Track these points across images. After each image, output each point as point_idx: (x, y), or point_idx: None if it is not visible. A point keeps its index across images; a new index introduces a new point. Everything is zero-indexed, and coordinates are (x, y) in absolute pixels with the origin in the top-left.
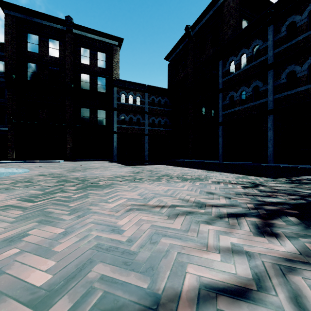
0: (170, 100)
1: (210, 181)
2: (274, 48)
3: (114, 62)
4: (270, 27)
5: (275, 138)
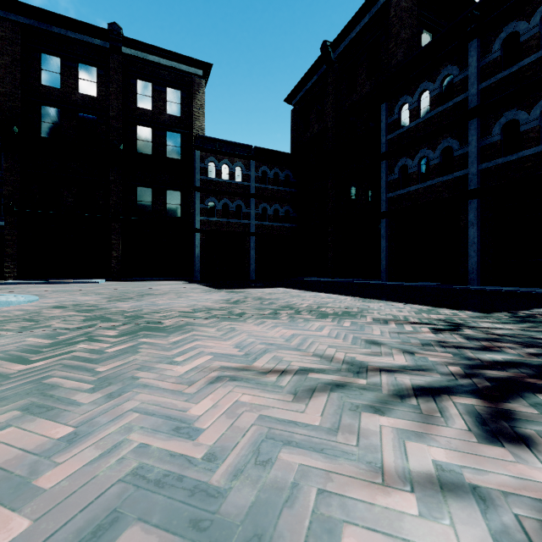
0: (294, 174)
1: (369, 318)
2: (480, 81)
3: (196, 107)
4: (472, 44)
5: (481, 240)
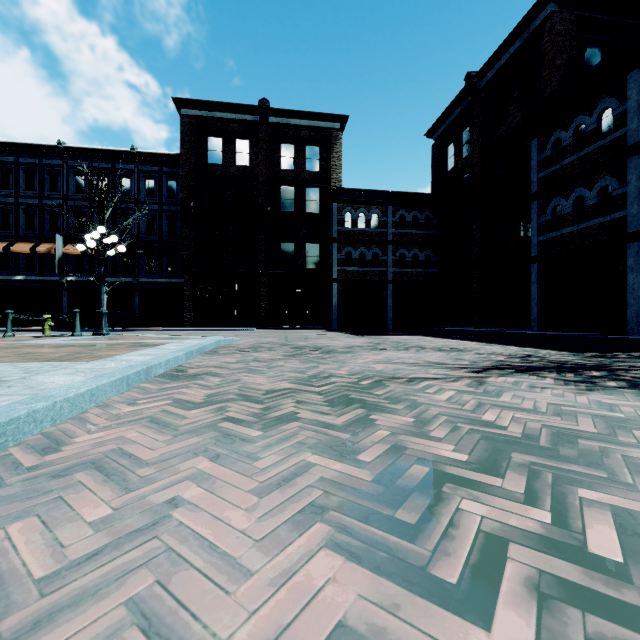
0: (436, 215)
1: (473, 352)
2: None
3: (334, 160)
4: (632, 75)
5: None
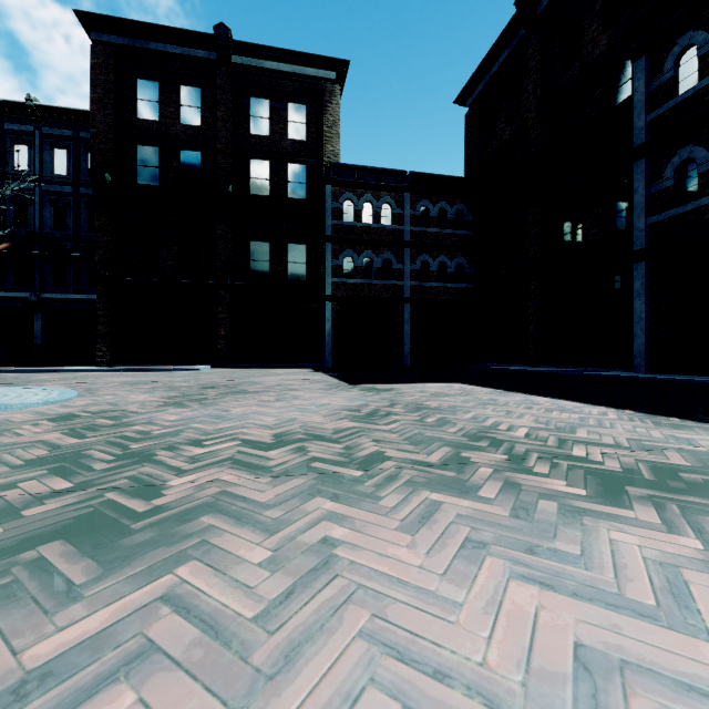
0: (471, 209)
1: None
2: None
3: (328, 124)
4: None
5: None
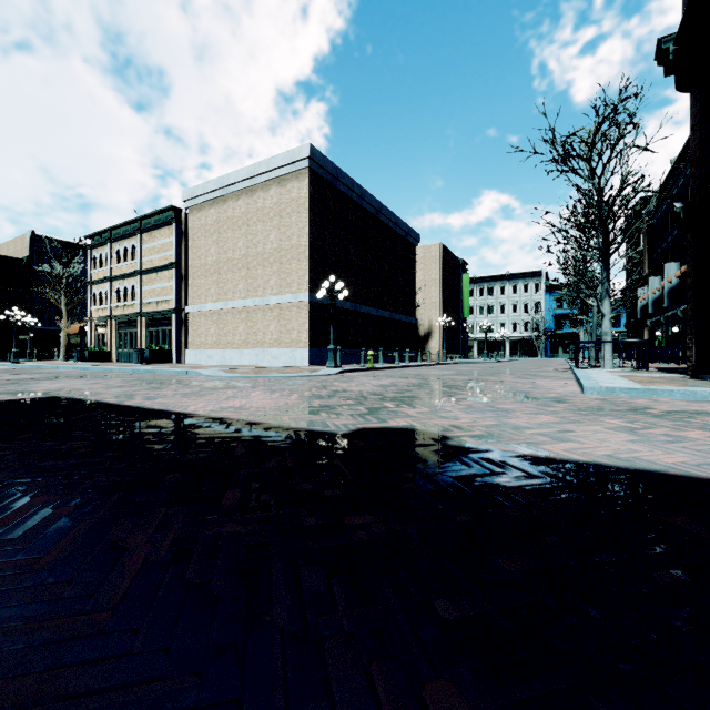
0: None
1: None
2: None
3: None
4: None
5: None
